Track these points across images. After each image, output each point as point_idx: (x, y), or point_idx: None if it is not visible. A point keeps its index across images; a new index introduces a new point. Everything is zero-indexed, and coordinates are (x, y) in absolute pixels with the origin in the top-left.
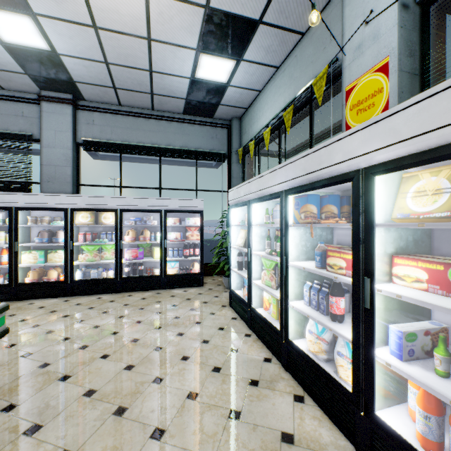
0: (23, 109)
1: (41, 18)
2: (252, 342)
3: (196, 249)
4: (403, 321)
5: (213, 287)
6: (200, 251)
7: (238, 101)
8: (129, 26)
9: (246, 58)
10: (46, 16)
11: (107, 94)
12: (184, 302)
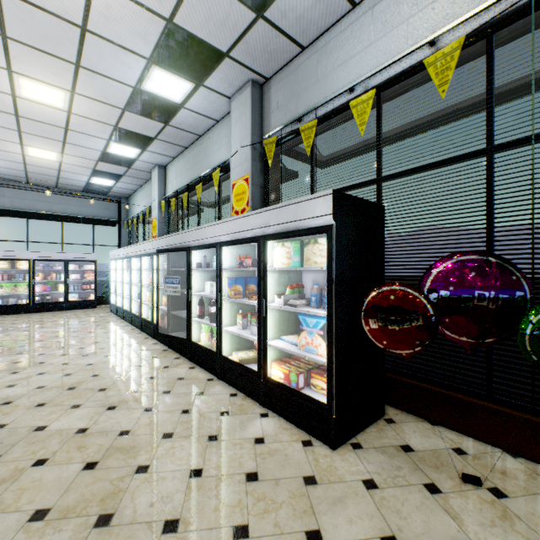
0: None
1: None
2: (115, 318)
3: (92, 285)
4: None
5: (104, 308)
6: (95, 286)
7: (123, 192)
8: (48, 166)
9: (122, 181)
10: None
11: (19, 179)
12: (82, 313)
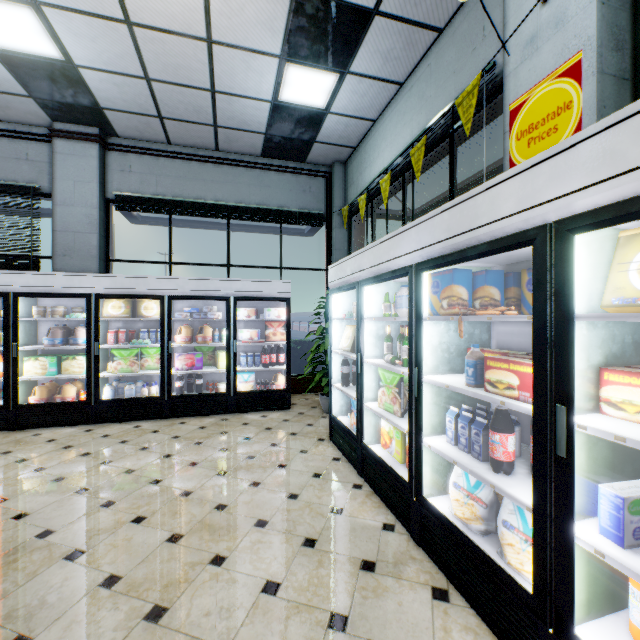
0: (28, 150)
1: (47, 9)
2: (364, 498)
3: (281, 355)
4: (617, 476)
5: (305, 411)
6: (286, 357)
7: (342, 137)
8: (179, 20)
9: (355, 69)
10: (54, 6)
11: (150, 126)
12: (262, 433)
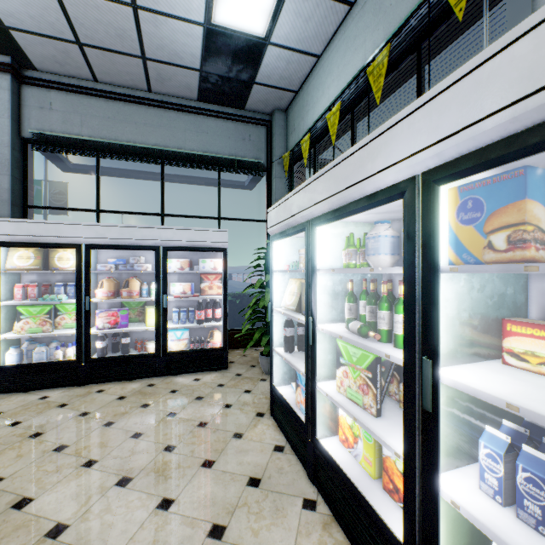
0: None
1: None
2: (322, 532)
3: (217, 310)
4: None
5: (243, 371)
6: (222, 312)
7: (283, 77)
8: None
9: None
10: None
11: (69, 56)
12: (190, 406)
